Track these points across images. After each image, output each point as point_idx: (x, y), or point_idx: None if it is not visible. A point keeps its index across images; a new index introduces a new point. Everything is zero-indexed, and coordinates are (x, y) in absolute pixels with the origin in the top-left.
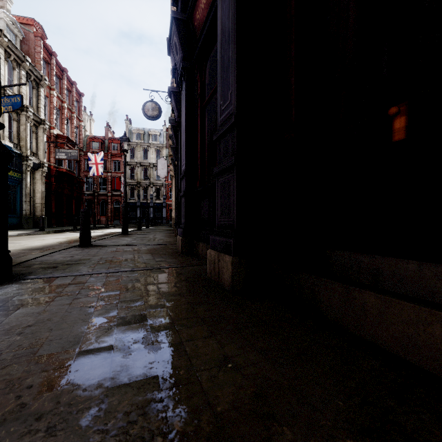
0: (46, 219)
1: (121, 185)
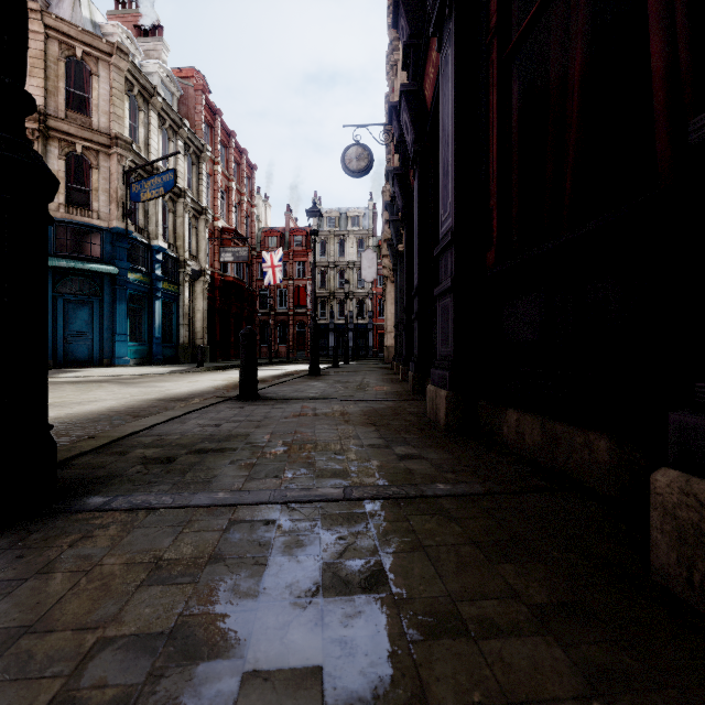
0: (208, 349)
1: (307, 298)
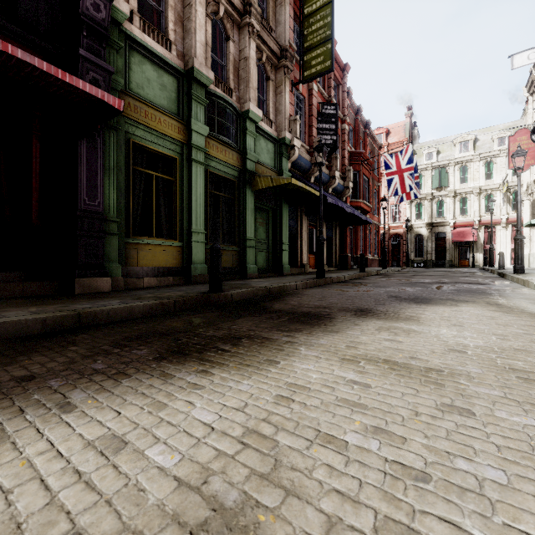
0: None
1: None
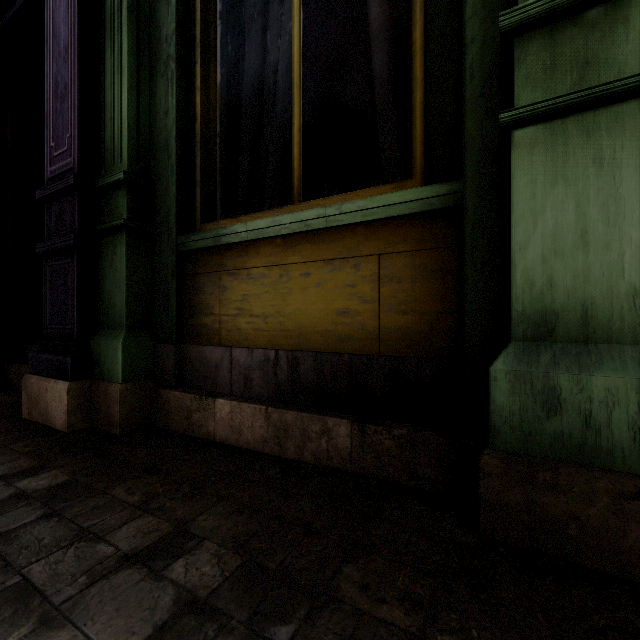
0: None
1: None
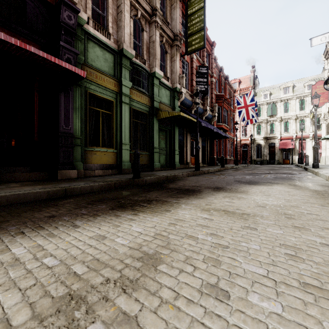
0: None
1: None
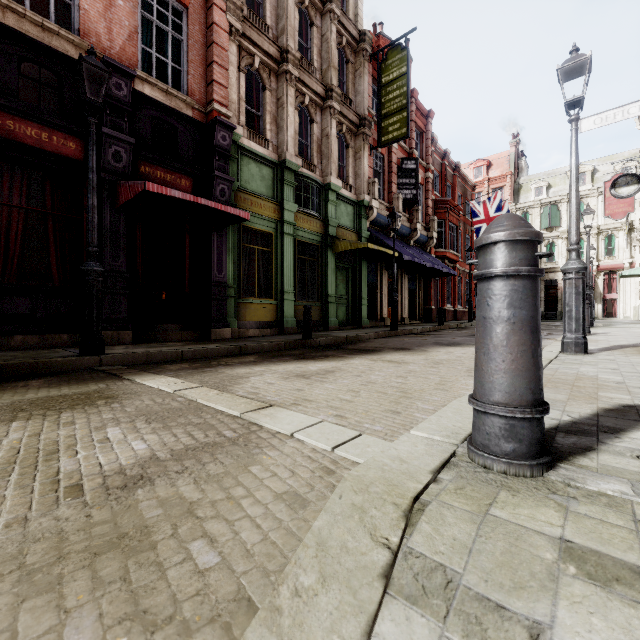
0: None
1: None
